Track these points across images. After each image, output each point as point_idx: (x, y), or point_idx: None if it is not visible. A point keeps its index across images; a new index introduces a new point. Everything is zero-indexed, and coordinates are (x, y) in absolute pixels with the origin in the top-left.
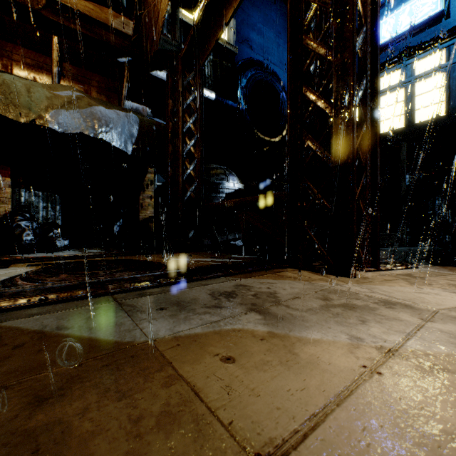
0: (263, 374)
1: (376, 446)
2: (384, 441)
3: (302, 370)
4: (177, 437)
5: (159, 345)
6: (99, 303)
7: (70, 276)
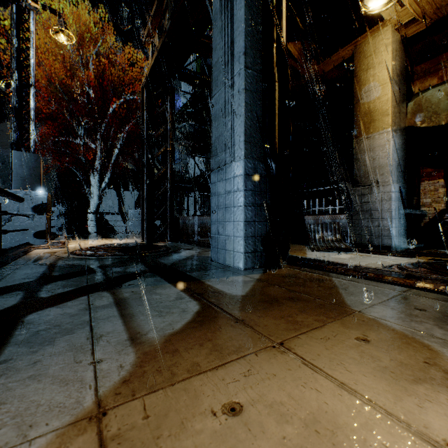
0: (354, 354)
1: (303, 390)
2: (309, 396)
3: (380, 378)
4: (284, 325)
5: (355, 314)
6: (390, 289)
7: (426, 270)
